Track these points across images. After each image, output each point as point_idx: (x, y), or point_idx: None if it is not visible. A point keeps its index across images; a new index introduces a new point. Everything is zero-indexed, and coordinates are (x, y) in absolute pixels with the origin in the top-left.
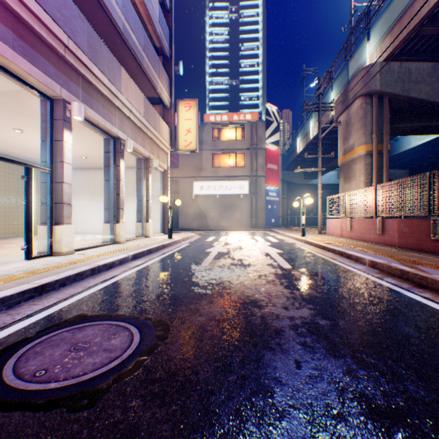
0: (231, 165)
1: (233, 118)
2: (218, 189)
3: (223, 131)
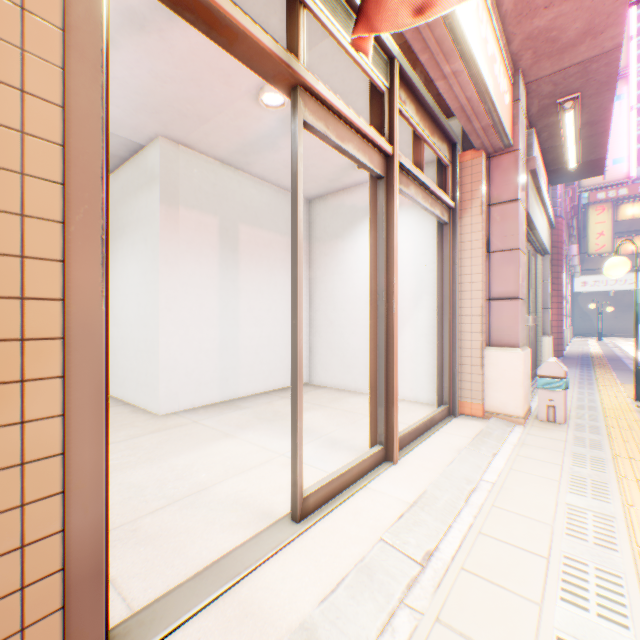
0: (632, 251)
1: (637, 189)
2: (610, 284)
3: (617, 208)
